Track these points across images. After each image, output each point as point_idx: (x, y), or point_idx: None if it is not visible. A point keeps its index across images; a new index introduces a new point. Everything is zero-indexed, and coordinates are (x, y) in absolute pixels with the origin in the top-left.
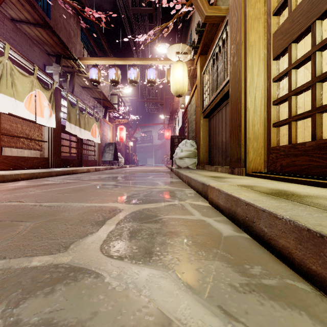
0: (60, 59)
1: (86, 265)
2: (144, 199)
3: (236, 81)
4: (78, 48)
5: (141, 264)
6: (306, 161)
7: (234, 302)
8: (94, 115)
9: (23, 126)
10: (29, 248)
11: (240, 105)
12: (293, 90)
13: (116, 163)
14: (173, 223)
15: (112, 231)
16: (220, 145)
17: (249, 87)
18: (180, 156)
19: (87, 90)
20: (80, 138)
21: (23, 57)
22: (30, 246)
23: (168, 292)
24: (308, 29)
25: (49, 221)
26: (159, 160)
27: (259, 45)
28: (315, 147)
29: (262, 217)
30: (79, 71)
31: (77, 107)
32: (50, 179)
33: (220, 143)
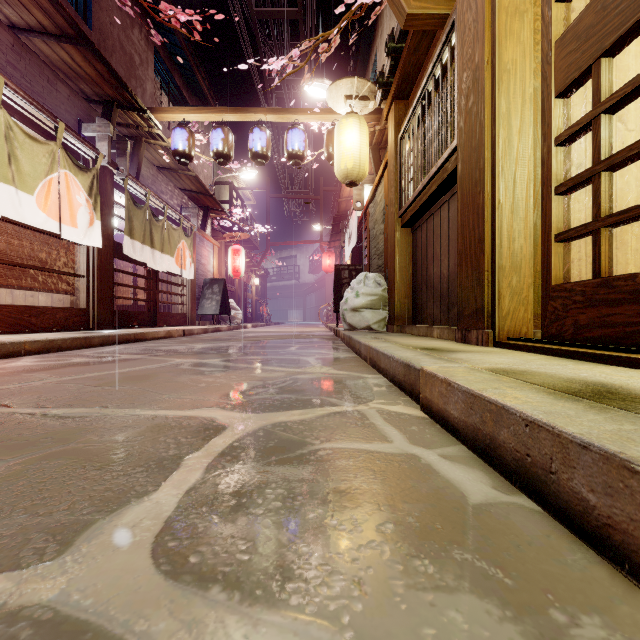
0: (111, 109)
1: (99, 612)
2: (277, 399)
3: (474, 147)
4: (150, 90)
5: (257, 608)
6: (638, 316)
7: None
8: (182, 223)
9: (34, 245)
10: None
11: (482, 197)
12: (604, 160)
13: (227, 320)
14: (344, 464)
15: (193, 489)
16: (438, 283)
17: (502, 158)
18: (354, 305)
19: (168, 174)
20: (154, 270)
21: (33, 103)
22: None
23: None
24: None
25: (47, 458)
26: (311, 313)
27: (524, 69)
28: None
29: (581, 464)
30: (150, 134)
31: (148, 206)
32: (87, 352)
33: (438, 278)
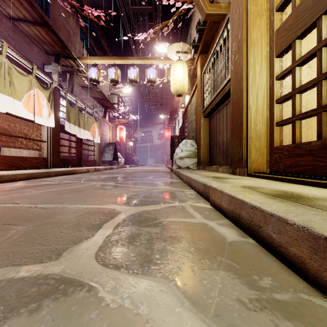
0: (59, 58)
1: (79, 276)
2: (143, 200)
3: (238, 79)
4: (78, 48)
5: (139, 274)
6: (312, 161)
7: (244, 323)
8: (94, 114)
9: (21, 126)
10: (18, 255)
11: (242, 104)
12: (297, 88)
13: (116, 163)
14: (174, 227)
15: (109, 236)
16: (221, 145)
17: (251, 85)
18: (180, 156)
19: (87, 90)
20: (80, 138)
21: (21, 56)
22: (19, 253)
23: (169, 309)
24: (313, 25)
25: (43, 224)
26: (159, 160)
27: (262, 42)
28: (321, 147)
29: (270, 222)
30: (78, 70)
31: (77, 106)
32: (48, 179)
33: (221, 143)
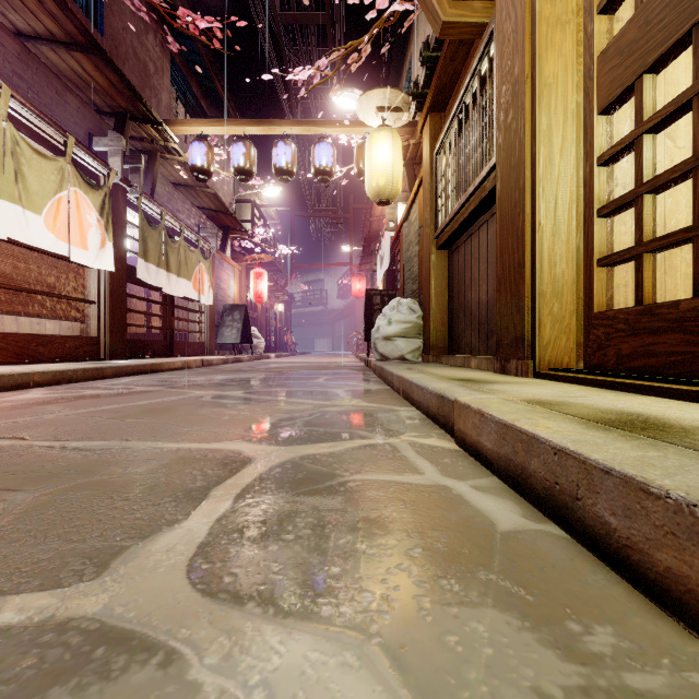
0: (124, 121)
1: (143, 623)
2: (305, 432)
3: (513, 165)
4: (165, 100)
5: (291, 619)
6: (681, 345)
7: None
8: (200, 244)
9: (42, 269)
10: (4, 567)
11: (522, 219)
12: (647, 182)
13: (248, 350)
14: (374, 495)
15: (223, 518)
16: (476, 310)
17: (543, 177)
18: (386, 333)
19: (185, 191)
20: (170, 295)
21: (41, 116)
22: (9, 560)
23: None
24: (684, 40)
25: (73, 489)
26: (340, 342)
27: (566, 83)
28: None
29: (604, 489)
30: (166, 148)
31: (163, 226)
32: (99, 383)
33: (476, 305)
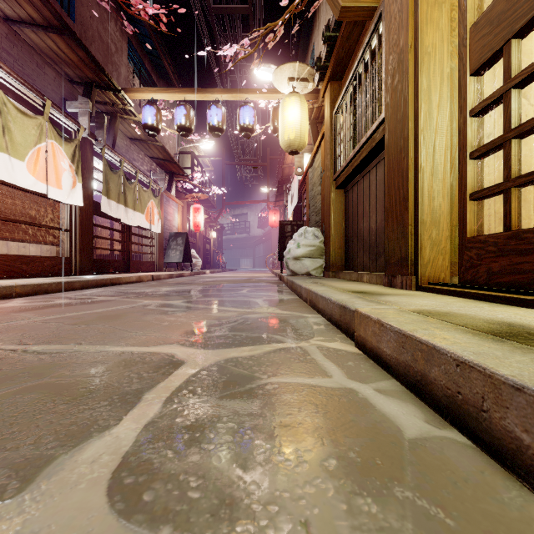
0: (91, 89)
1: None
2: (230, 337)
3: (399, 119)
4: (124, 73)
5: None
6: None
7: None
8: (151, 186)
9: (25, 204)
10: None
11: (406, 162)
12: (514, 128)
13: (189, 267)
14: (289, 399)
15: (151, 424)
16: (367, 236)
17: (424, 128)
18: (296, 254)
19: (139, 144)
20: (127, 225)
21: (24, 83)
22: None
23: None
24: None
25: (21, 393)
26: (259, 261)
27: (442, 51)
28: None
29: (514, 405)
30: (124, 111)
31: (122, 171)
32: (69, 294)
33: (367, 232)
